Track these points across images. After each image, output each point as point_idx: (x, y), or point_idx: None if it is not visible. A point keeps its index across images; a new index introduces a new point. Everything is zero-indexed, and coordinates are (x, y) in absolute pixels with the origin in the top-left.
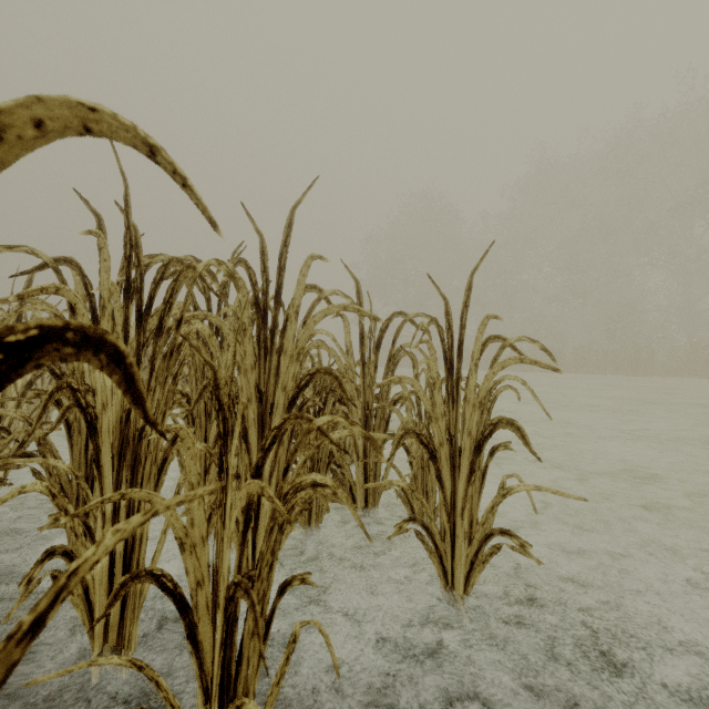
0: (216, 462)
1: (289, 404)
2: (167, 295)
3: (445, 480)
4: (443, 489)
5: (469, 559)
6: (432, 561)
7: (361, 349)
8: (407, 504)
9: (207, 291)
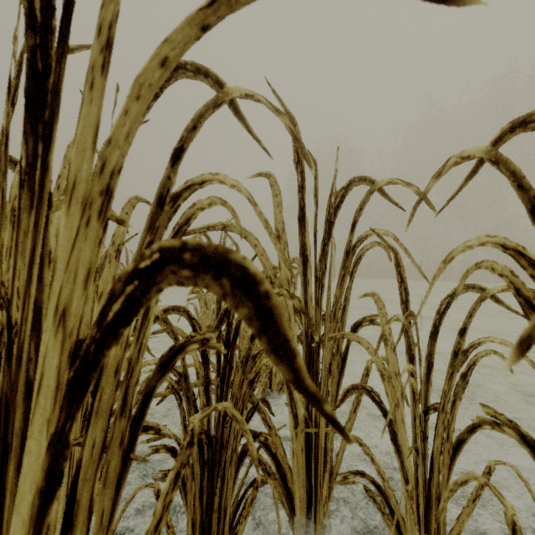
0: None
1: (70, 383)
2: None
3: None
4: None
5: None
6: None
7: (301, 236)
8: (387, 516)
9: None
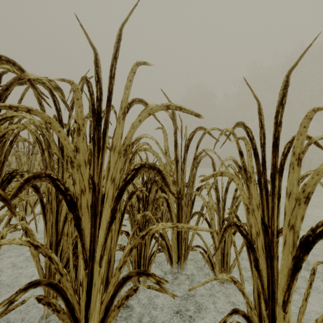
0: (44, 253)
1: (117, 195)
2: None
3: (262, 268)
4: (260, 277)
5: None
6: None
7: (175, 152)
8: (208, 262)
9: (58, 104)
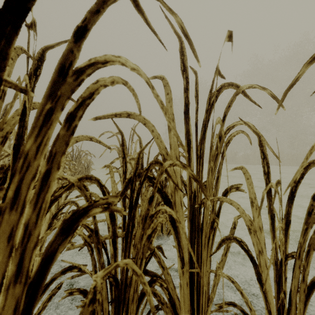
0: None
1: None
2: None
3: None
4: None
5: None
6: None
7: (186, 125)
8: None
9: None
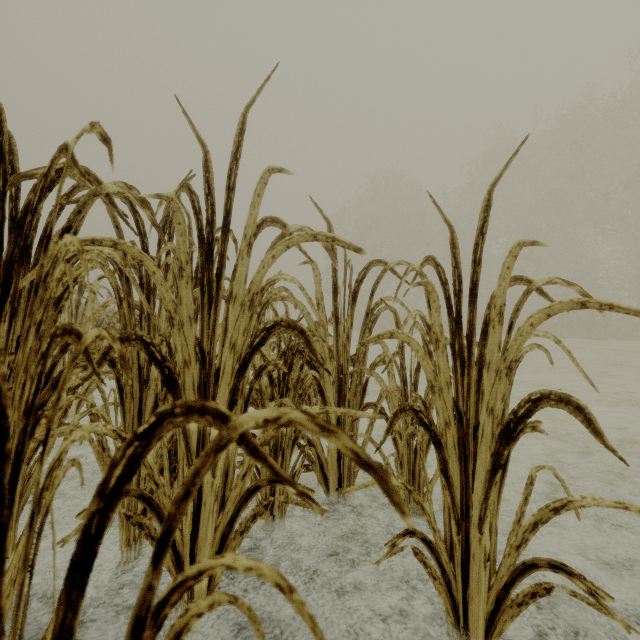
0: None
1: (239, 369)
2: (35, 198)
3: (453, 474)
4: (450, 486)
5: (492, 594)
6: (437, 590)
7: (334, 302)
8: None
9: (142, 226)
